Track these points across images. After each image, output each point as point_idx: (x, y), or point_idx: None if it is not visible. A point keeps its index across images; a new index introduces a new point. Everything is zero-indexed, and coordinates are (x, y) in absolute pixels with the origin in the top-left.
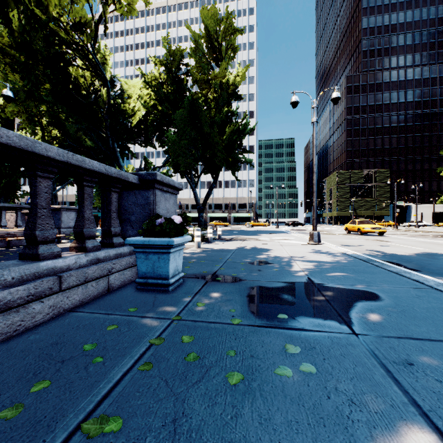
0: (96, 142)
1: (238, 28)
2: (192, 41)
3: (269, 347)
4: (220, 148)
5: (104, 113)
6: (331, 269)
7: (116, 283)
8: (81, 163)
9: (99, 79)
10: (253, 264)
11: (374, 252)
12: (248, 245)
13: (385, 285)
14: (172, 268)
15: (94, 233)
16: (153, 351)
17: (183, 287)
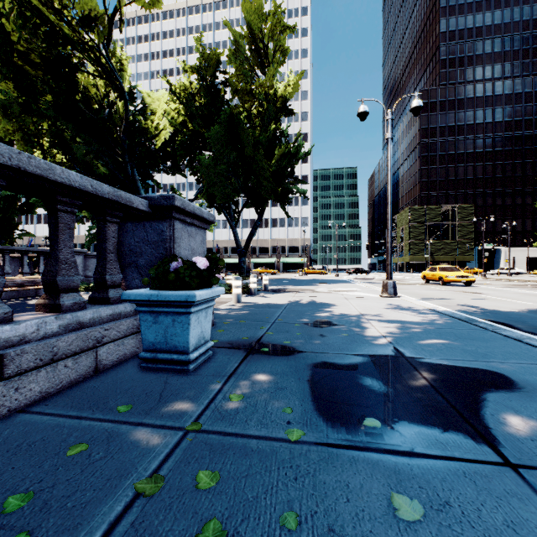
0: (111, 169)
1: (289, 25)
2: (231, 41)
3: (361, 501)
4: (266, 175)
5: (121, 132)
6: (422, 334)
7: (110, 358)
8: (46, 172)
9: (115, 89)
10: (313, 326)
11: (469, 307)
12: (303, 298)
13: (512, 360)
14: (195, 336)
15: (76, 283)
16: (136, 515)
17: (212, 364)
